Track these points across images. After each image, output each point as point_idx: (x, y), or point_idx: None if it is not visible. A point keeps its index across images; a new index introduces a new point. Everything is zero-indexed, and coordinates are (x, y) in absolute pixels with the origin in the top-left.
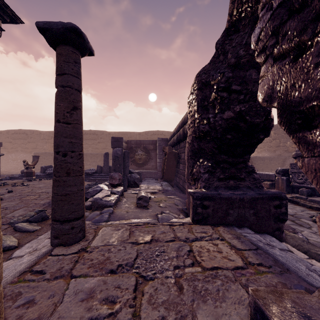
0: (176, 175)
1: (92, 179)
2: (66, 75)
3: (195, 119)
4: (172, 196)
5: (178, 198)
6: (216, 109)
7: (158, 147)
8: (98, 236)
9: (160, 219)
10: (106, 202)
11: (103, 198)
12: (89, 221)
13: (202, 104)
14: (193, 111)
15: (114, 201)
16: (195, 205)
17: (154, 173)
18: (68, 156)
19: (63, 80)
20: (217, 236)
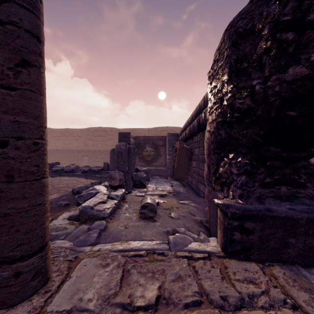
0: (187, 173)
1: (98, 176)
2: (7, 3)
3: (224, 94)
4: (186, 201)
5: (194, 203)
6: (267, 69)
7: (168, 143)
8: (69, 282)
9: (172, 244)
10: (98, 212)
11: (95, 206)
12: (70, 241)
13: (238, 67)
14: (220, 84)
15: (109, 211)
16: (229, 227)
17: (164, 170)
18: (9, 146)
19: (2, 12)
20: (281, 296)
